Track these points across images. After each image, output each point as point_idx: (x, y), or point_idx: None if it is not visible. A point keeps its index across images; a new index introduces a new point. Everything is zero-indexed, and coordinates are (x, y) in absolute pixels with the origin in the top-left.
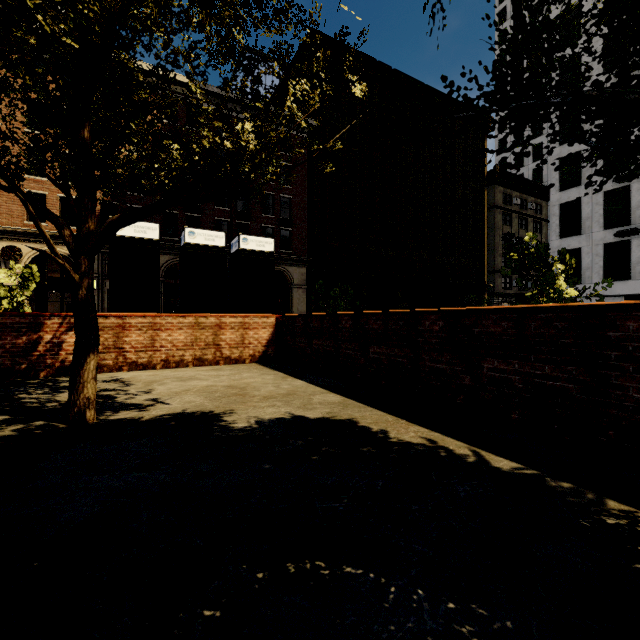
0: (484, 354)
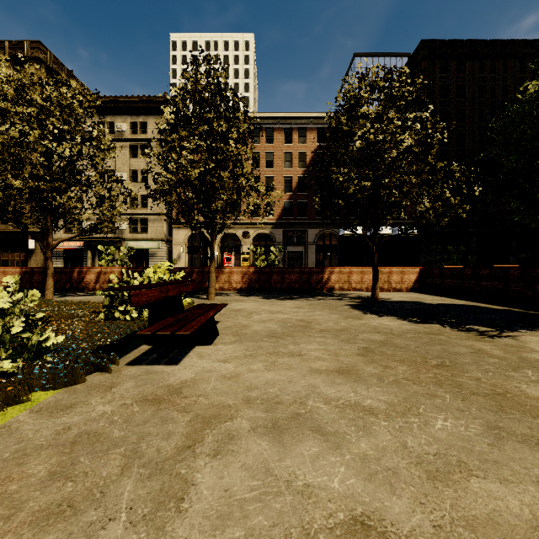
0: (537, 283)
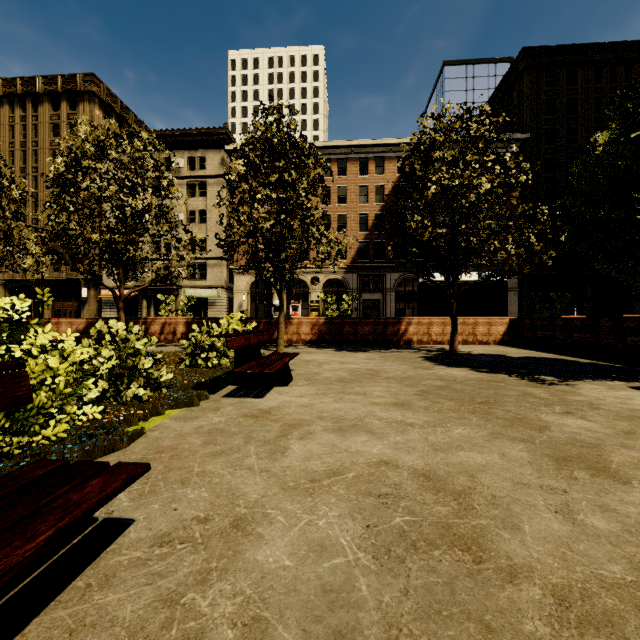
0: (627, 335)
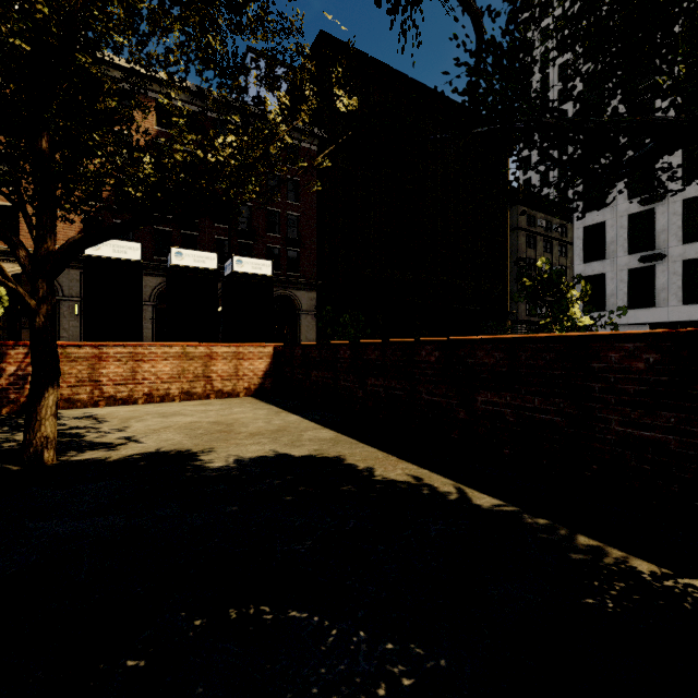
0: (478, 386)
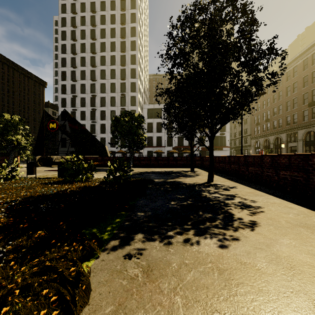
0: None
